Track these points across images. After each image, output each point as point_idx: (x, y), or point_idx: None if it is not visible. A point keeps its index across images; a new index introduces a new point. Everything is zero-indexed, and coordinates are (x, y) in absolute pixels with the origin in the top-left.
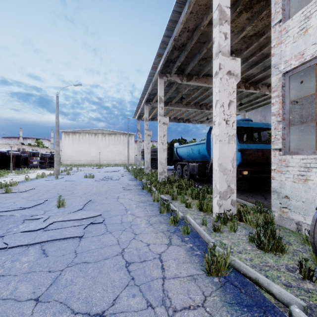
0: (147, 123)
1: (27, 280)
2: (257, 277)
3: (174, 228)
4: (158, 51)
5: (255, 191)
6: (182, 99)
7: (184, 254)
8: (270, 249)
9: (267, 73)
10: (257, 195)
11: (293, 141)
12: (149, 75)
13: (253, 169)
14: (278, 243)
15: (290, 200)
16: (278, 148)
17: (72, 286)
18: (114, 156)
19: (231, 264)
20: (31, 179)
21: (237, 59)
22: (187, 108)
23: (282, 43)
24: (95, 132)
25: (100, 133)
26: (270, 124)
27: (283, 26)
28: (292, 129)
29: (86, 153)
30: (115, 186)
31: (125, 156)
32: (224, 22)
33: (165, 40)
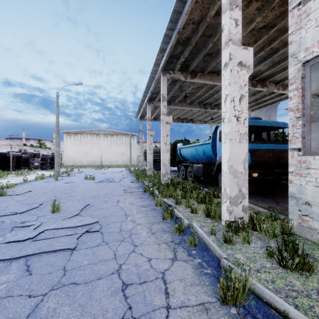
0: (149, 122)
1: (0, 308)
2: (287, 310)
3: (179, 238)
4: (161, 46)
5: (264, 194)
6: (186, 98)
7: (192, 273)
8: (295, 268)
9: (275, 70)
10: (267, 199)
11: (314, 140)
12: (151, 72)
13: (263, 171)
14: (304, 260)
15: (311, 207)
16: (296, 148)
17: (54, 318)
18: (116, 157)
19: (249, 288)
20: (30, 180)
21: (250, 49)
22: (191, 107)
23: (302, 29)
24: (97, 133)
25: (102, 134)
26: (281, 123)
27: (302, 9)
28: (313, 126)
29: (88, 154)
30: (115, 188)
31: (127, 157)
32: (235, 6)
33: (168, 33)
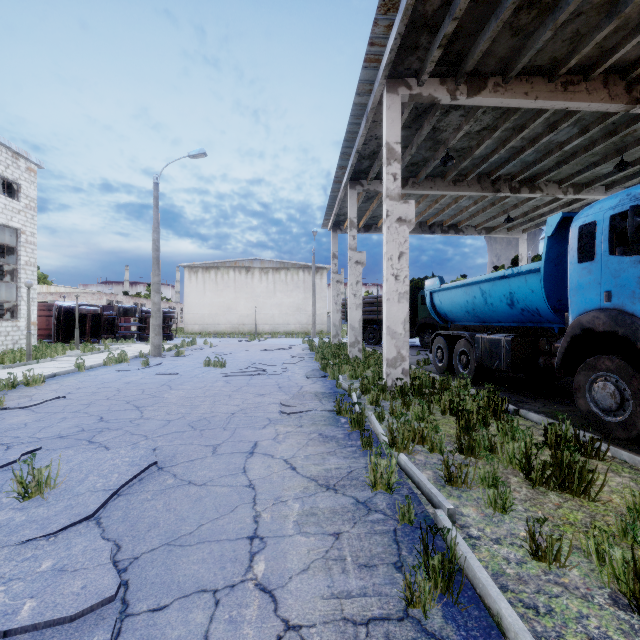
0: (353, 232)
1: None
2: None
3: None
4: None
5: None
6: (447, 163)
7: None
8: None
9: None
10: None
11: None
12: (358, 89)
13: None
14: None
15: None
16: None
17: None
18: (285, 315)
19: None
20: (91, 366)
21: None
22: (459, 190)
23: None
24: (247, 266)
25: (257, 268)
26: None
27: None
28: None
29: (230, 310)
30: (263, 396)
31: (308, 315)
32: None
33: None
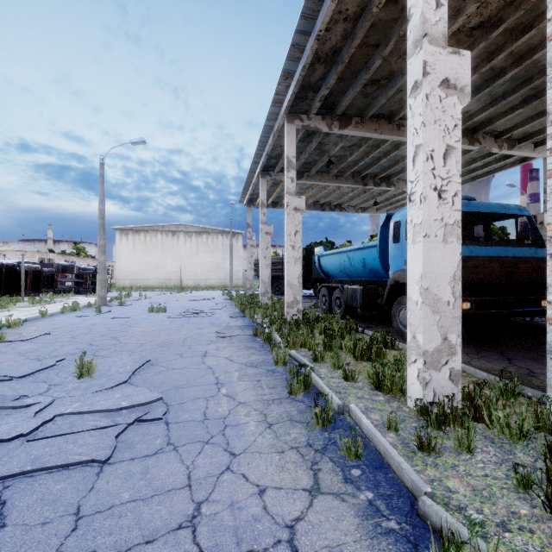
0: (264, 210)
1: None
2: None
3: (323, 436)
4: (284, 66)
5: (480, 342)
6: (330, 166)
7: (356, 531)
8: None
9: (496, 110)
10: (488, 352)
11: None
12: (267, 117)
13: (482, 298)
14: None
15: None
16: None
17: None
18: (207, 272)
19: None
20: (52, 313)
21: (464, 53)
22: (339, 182)
23: None
24: (173, 230)
25: (182, 232)
26: (514, 206)
27: None
28: None
29: (158, 267)
30: (202, 329)
31: (226, 272)
32: None
33: (299, 41)
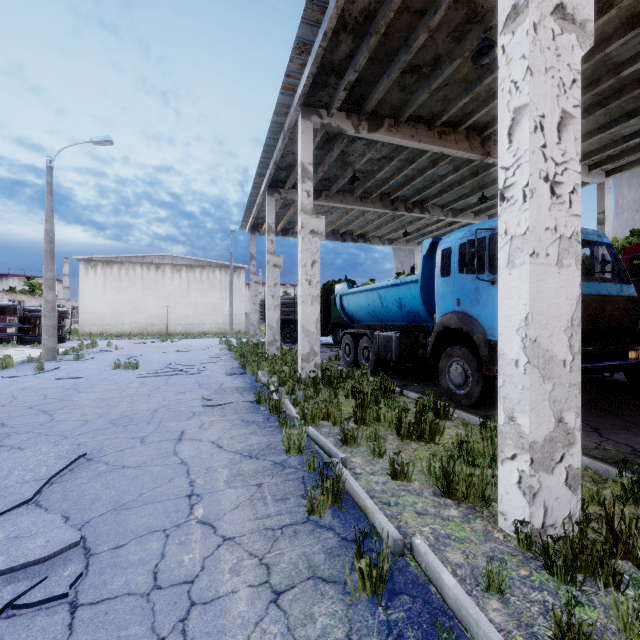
0: (272, 237)
1: None
2: None
3: (377, 621)
4: (299, 32)
5: None
6: (354, 182)
7: None
8: None
9: None
10: None
11: None
12: (275, 110)
13: None
14: None
15: None
16: None
17: None
18: (201, 315)
19: None
20: None
21: None
22: (365, 205)
23: None
24: (157, 262)
25: (168, 265)
26: (592, 231)
27: None
28: None
29: (137, 309)
30: (184, 394)
31: (225, 315)
32: None
33: None
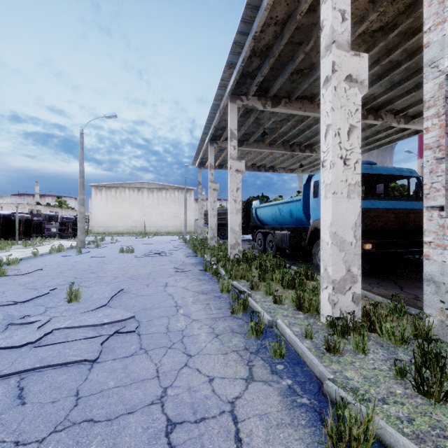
0: (212, 171)
1: None
2: None
3: (257, 343)
4: (228, 58)
5: (380, 275)
6: (264, 136)
7: (278, 404)
8: (444, 397)
9: (395, 93)
10: (386, 282)
11: None
12: (215, 97)
13: (380, 240)
14: None
15: None
16: (437, 205)
17: None
18: (166, 220)
19: (374, 433)
20: (42, 254)
21: (363, 56)
22: (272, 149)
23: (446, 22)
24: (138, 186)
25: (145, 188)
26: (406, 169)
27: None
28: None
29: (126, 217)
30: (163, 266)
31: (181, 220)
32: None
33: (240, 40)
